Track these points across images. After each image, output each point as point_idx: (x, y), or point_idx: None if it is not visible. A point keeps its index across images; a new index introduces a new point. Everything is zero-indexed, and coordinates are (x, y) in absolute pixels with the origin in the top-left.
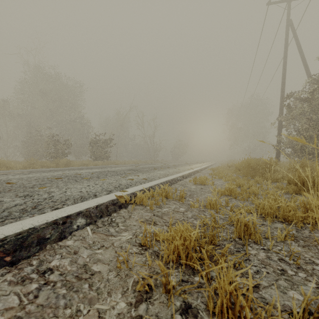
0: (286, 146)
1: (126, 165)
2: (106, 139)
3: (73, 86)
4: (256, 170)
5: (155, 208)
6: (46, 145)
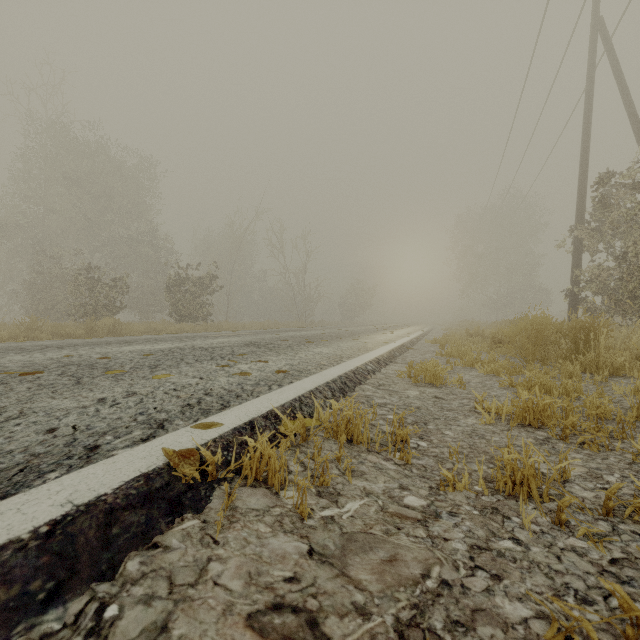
0: (593, 291)
1: (242, 333)
2: (203, 276)
3: (135, 166)
4: (547, 344)
5: (314, 499)
6: (72, 288)
